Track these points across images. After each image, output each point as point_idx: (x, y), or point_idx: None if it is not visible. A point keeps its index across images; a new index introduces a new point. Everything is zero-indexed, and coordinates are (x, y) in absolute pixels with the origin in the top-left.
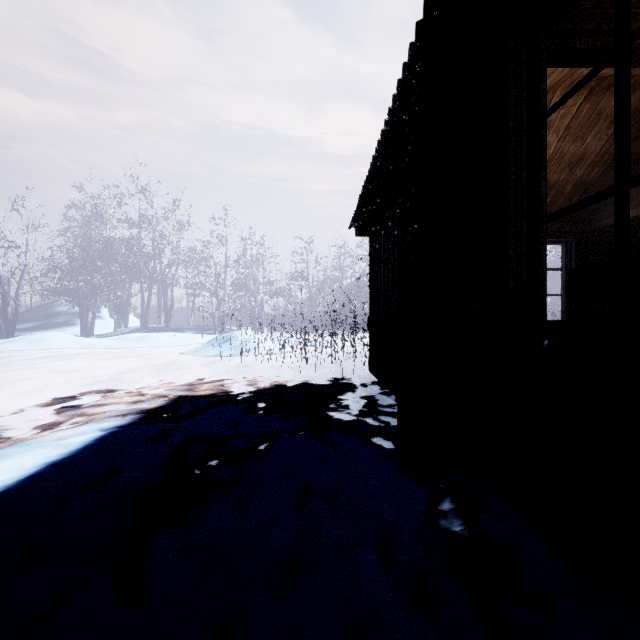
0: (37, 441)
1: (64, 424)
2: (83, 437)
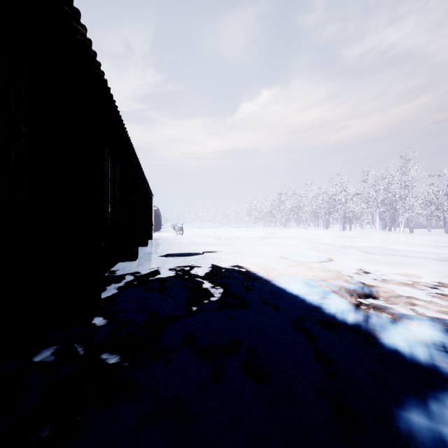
0: (329, 294)
1: (375, 309)
2: (312, 297)
